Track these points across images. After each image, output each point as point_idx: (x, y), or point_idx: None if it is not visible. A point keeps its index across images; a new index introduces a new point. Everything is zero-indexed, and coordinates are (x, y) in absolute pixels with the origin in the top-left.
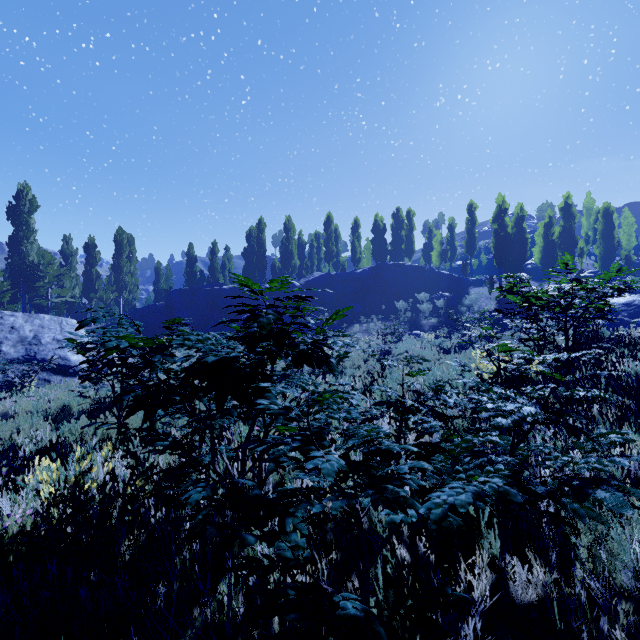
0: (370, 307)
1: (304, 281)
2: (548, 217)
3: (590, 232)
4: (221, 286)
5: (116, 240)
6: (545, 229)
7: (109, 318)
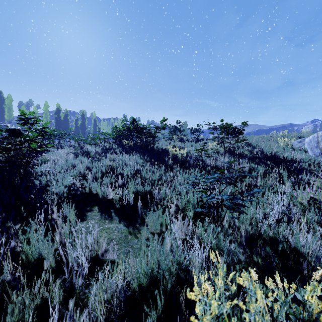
0: None
1: None
2: (77, 117)
3: None
4: None
5: None
6: (76, 121)
7: None
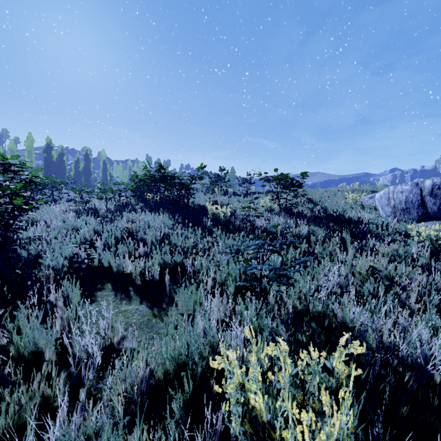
0: None
1: None
2: (77, 158)
3: None
4: None
5: None
6: (76, 164)
7: None
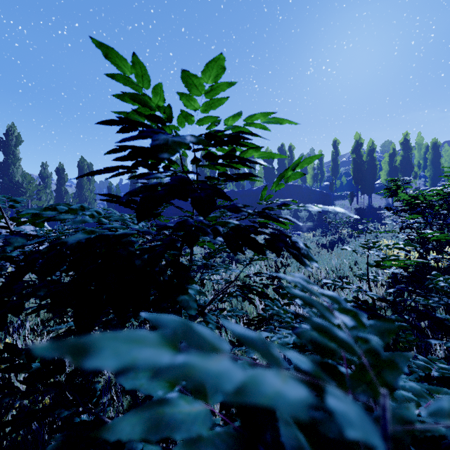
0: None
1: None
2: (392, 149)
3: (421, 161)
4: None
5: (79, 166)
6: (390, 158)
7: None
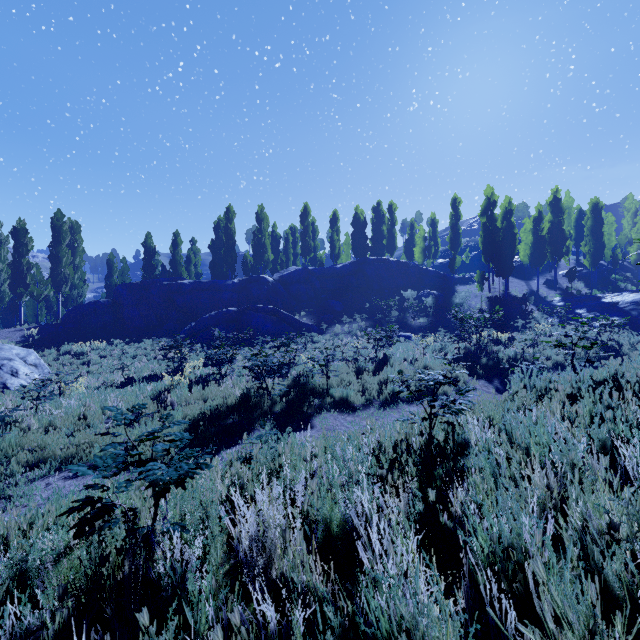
0: (352, 305)
1: (278, 276)
2: (537, 211)
3: (571, 230)
4: (181, 280)
5: (53, 225)
6: (534, 224)
7: (50, 318)
